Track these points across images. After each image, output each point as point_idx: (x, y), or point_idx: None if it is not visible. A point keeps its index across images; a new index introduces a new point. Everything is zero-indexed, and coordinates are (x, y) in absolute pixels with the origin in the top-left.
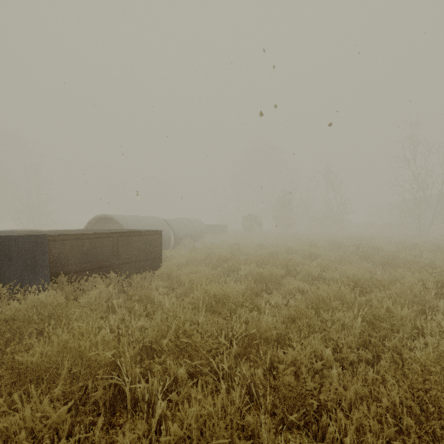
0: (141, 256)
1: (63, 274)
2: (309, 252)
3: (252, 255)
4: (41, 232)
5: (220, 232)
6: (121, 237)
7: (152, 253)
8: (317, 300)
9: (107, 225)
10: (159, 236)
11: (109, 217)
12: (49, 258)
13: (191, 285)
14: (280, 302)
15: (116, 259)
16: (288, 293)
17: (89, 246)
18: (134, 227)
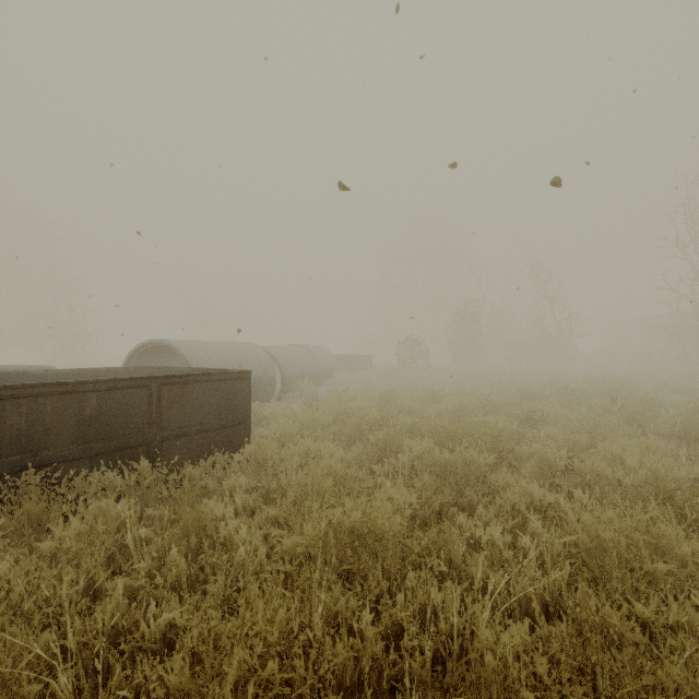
0: (208, 421)
1: (32, 468)
2: (528, 411)
3: (420, 414)
4: (28, 373)
5: (360, 367)
6: (168, 386)
7: (231, 415)
8: (598, 550)
9: (164, 358)
10: (246, 381)
11: (166, 344)
12: (3, 435)
13: (303, 490)
14: (500, 542)
15: (156, 429)
16: (510, 510)
17: (98, 406)
18: (210, 363)
